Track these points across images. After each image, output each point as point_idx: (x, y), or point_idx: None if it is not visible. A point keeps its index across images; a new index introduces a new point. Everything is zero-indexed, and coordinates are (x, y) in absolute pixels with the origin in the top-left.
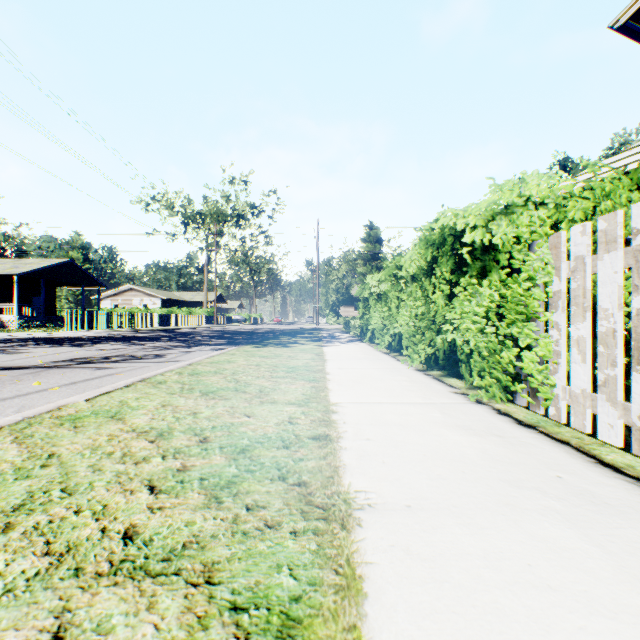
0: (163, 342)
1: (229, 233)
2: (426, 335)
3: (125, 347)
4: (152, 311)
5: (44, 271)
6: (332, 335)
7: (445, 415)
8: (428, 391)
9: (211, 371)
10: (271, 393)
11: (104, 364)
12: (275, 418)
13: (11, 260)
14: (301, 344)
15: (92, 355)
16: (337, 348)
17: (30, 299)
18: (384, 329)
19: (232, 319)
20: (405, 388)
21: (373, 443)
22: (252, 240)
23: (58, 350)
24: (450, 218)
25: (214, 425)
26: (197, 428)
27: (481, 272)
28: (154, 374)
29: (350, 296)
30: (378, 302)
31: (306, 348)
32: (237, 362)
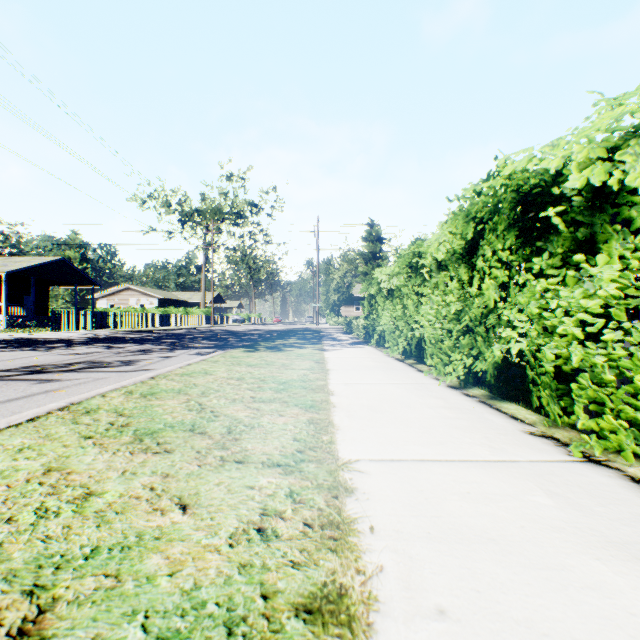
0: (146, 344)
1: (227, 231)
2: (462, 340)
3: (99, 351)
4: (148, 311)
5: (34, 269)
6: (333, 336)
7: (560, 501)
8: (489, 430)
9: (174, 389)
10: (244, 436)
11: (54, 374)
12: (234, 514)
13: (1, 258)
14: (299, 347)
15: (51, 361)
16: (340, 353)
17: (21, 298)
18: (396, 331)
19: (230, 319)
20: (450, 423)
21: (461, 638)
22: (251, 238)
23: (18, 355)
24: (527, 159)
25: (98, 544)
26: (54, 557)
27: (575, 245)
28: (93, 395)
29: (351, 295)
30: (387, 299)
31: (304, 353)
32: (215, 374)
